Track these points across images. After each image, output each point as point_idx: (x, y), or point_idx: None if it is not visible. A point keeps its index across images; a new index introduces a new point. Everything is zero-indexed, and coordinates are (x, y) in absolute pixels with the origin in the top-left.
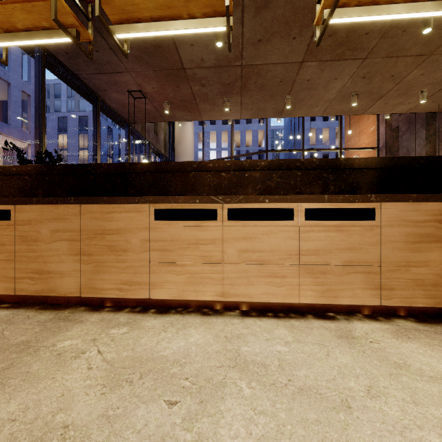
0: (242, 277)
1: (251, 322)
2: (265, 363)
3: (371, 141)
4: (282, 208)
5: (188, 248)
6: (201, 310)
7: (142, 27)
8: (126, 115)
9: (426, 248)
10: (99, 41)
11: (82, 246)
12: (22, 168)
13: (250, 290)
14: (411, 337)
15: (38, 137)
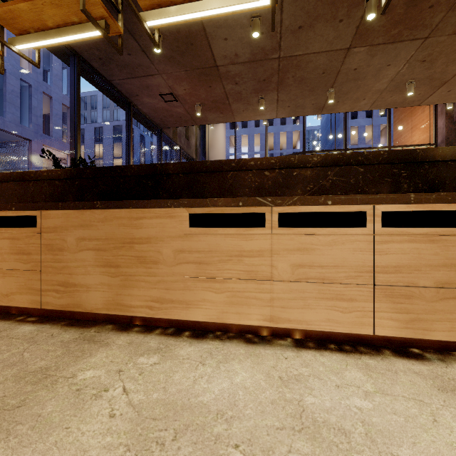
0: (296, 299)
1: (309, 357)
2: (344, 428)
3: (427, 137)
4: (350, 211)
5: (229, 261)
6: (244, 336)
7: (175, 11)
8: (157, 120)
9: None
10: (130, 44)
11: (109, 256)
12: (52, 173)
13: (307, 315)
14: None
15: (73, 145)
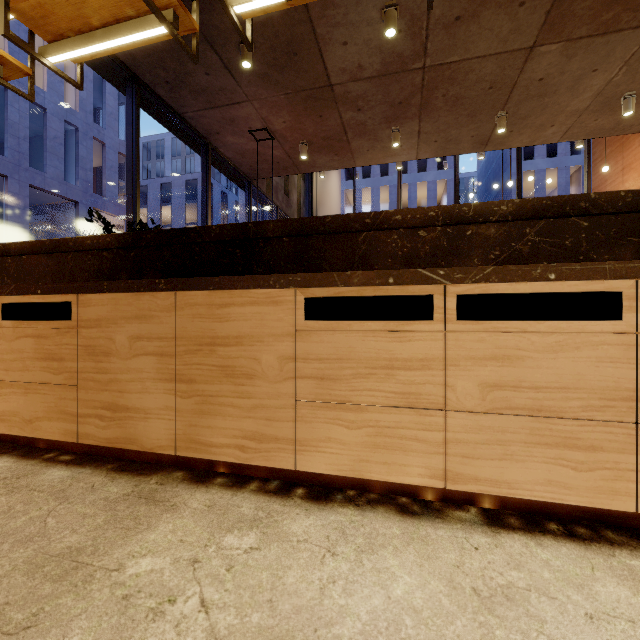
0: (489, 443)
1: (518, 549)
2: None
3: None
4: (591, 291)
5: (370, 375)
6: (394, 499)
7: None
8: (245, 168)
9: None
10: (209, 58)
11: (178, 365)
12: (99, 240)
13: (509, 472)
14: None
15: (131, 204)
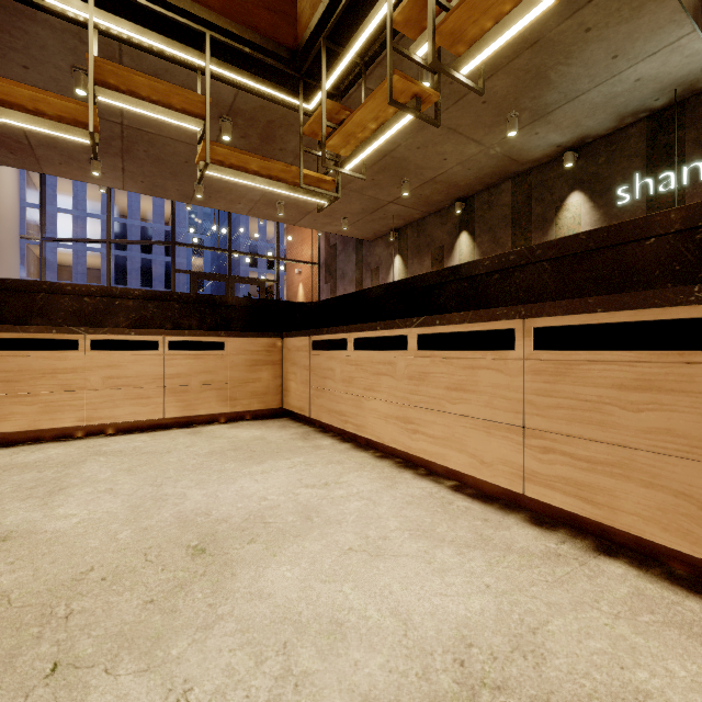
0: (107, 402)
1: (115, 438)
2: (122, 450)
3: (313, 255)
4: (148, 340)
5: (42, 378)
6: (58, 440)
7: None
8: None
9: (259, 370)
10: None
11: None
12: None
13: (116, 412)
14: (240, 427)
15: None
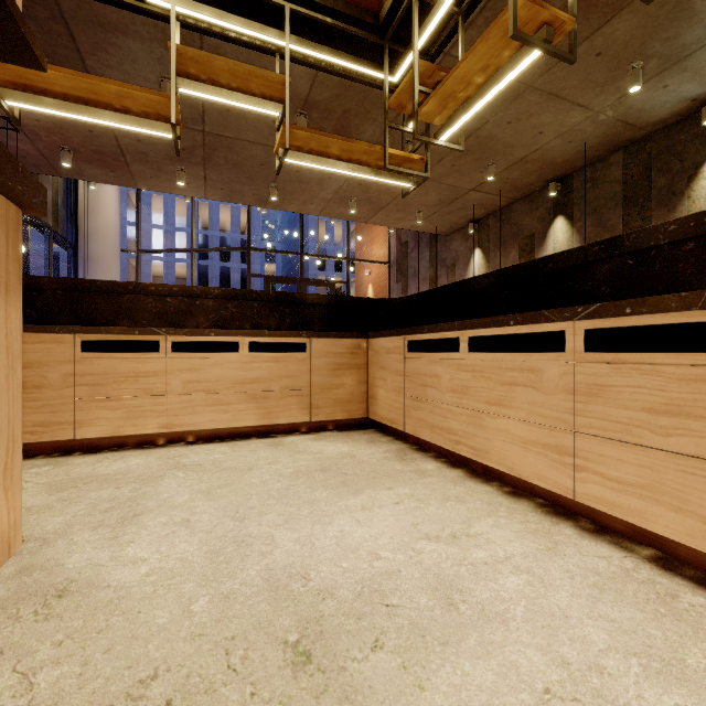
0: (187, 408)
1: (195, 447)
2: (201, 464)
3: (383, 254)
4: (228, 341)
5: (125, 381)
6: (141, 446)
7: (52, 104)
8: None
9: (343, 374)
10: None
11: None
12: None
13: (196, 419)
14: (324, 439)
15: None
